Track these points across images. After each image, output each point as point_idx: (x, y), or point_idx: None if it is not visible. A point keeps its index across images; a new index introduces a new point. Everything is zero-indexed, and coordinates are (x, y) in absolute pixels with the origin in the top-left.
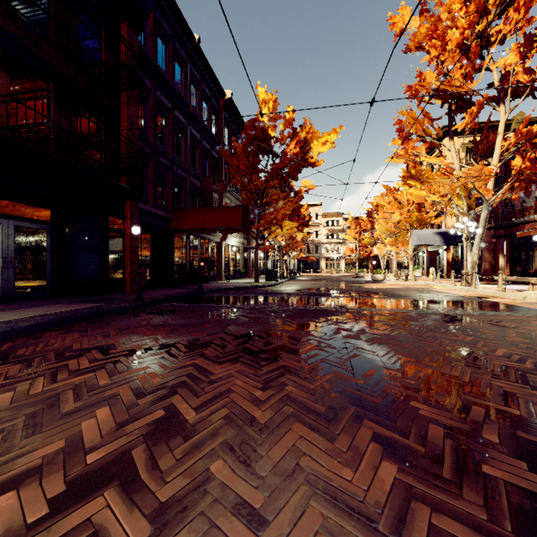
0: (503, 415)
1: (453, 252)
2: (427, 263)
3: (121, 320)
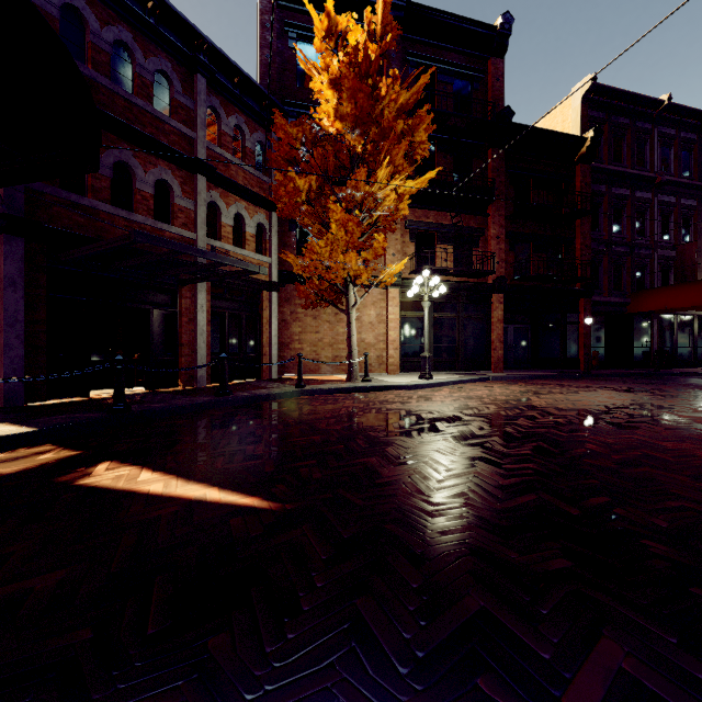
0: (701, 405)
1: None
2: None
3: (570, 380)
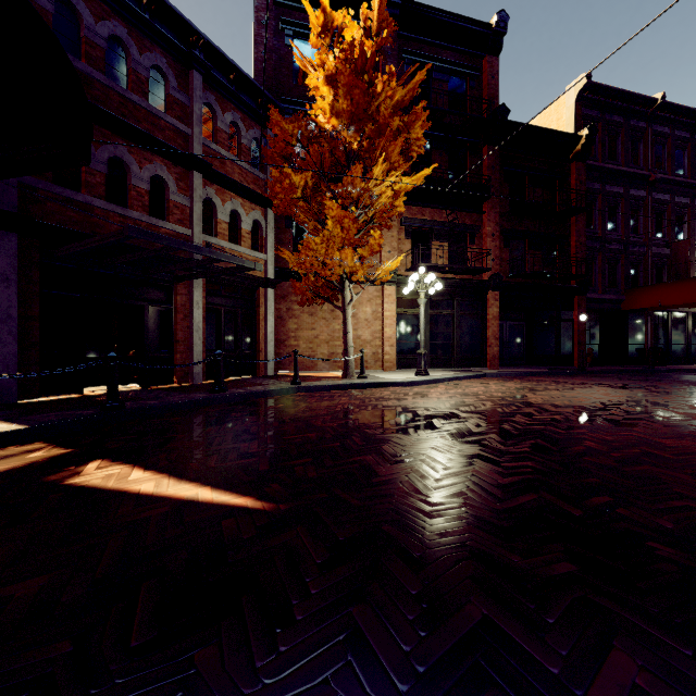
0: None
1: None
2: None
3: (565, 377)
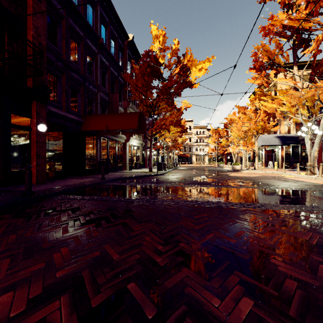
0: None
1: (286, 150)
2: (265, 157)
3: None
